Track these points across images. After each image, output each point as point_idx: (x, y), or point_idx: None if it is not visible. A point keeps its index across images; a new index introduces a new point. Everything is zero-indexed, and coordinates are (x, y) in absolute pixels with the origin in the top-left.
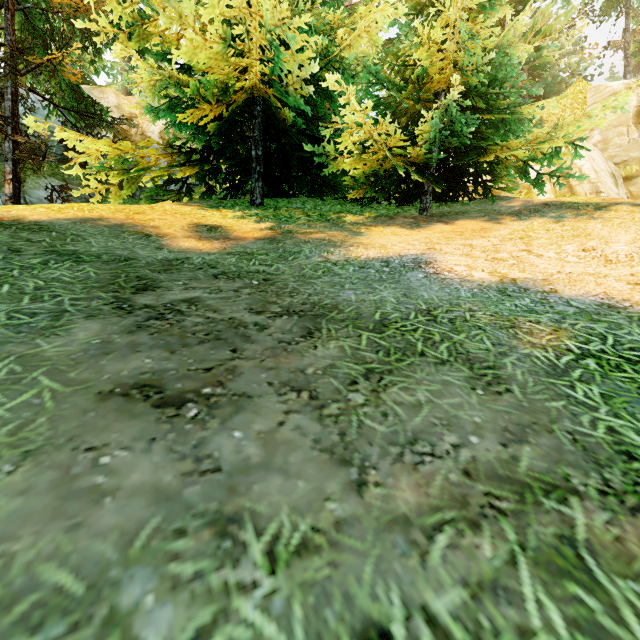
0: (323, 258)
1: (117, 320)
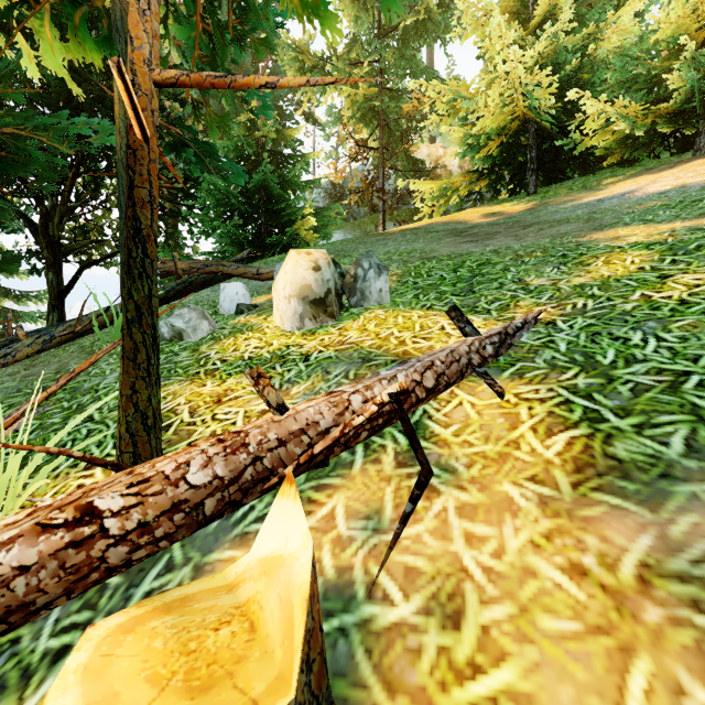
0: (557, 208)
1: (457, 237)
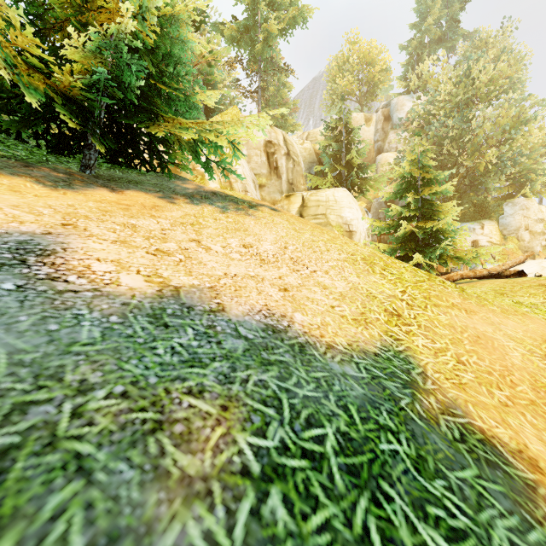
0: None
1: None
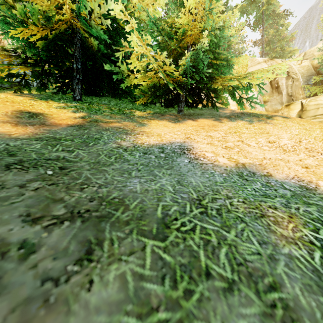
0: (117, 144)
1: None
